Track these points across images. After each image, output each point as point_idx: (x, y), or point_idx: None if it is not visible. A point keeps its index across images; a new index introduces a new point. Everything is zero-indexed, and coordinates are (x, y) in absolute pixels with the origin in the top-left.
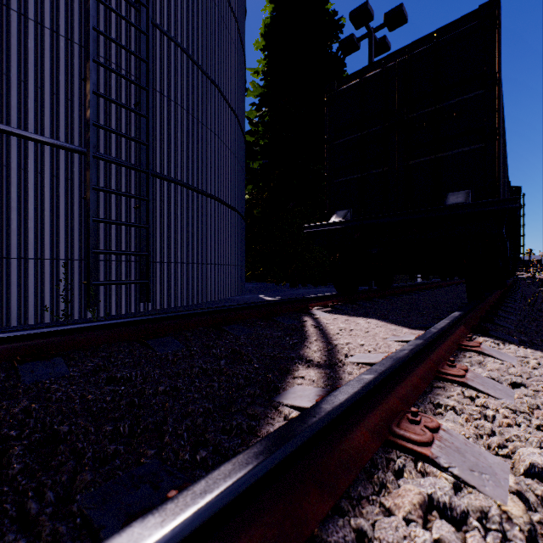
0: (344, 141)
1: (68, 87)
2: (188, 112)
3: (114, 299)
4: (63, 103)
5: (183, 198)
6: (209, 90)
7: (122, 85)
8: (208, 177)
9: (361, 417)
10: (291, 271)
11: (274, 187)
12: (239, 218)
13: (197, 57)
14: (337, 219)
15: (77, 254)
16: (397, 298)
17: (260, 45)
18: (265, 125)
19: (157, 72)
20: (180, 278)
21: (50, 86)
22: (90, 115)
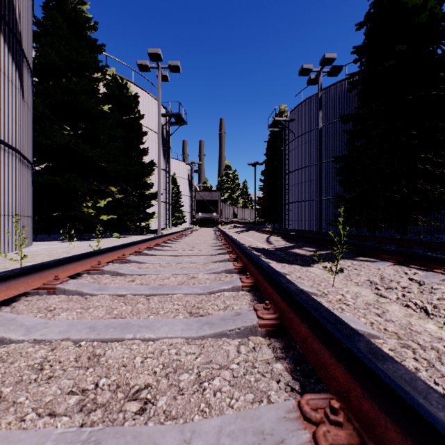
0: None
1: None
2: None
3: None
4: None
5: None
6: None
7: None
8: None
9: (440, 264)
10: None
11: None
12: None
13: None
14: None
15: None
16: None
17: None
18: None
19: None
20: None
21: None
22: None
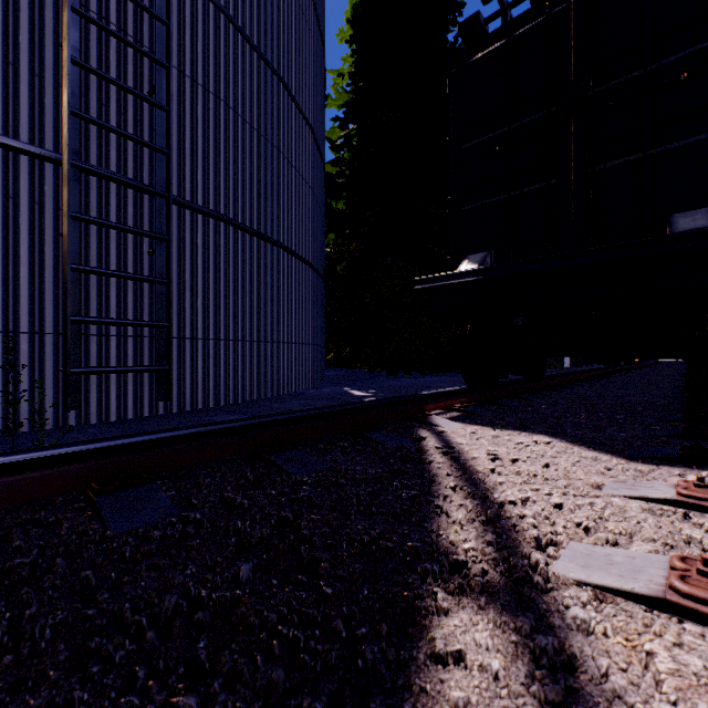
0: (480, 142)
1: (34, 55)
2: (237, 112)
3: (114, 395)
4: (25, 81)
5: (229, 242)
6: (270, 84)
7: (128, 60)
8: (267, 213)
9: None
10: (389, 352)
11: (365, 232)
12: (315, 276)
13: (250, 31)
14: (469, 266)
15: (51, 325)
16: (555, 393)
17: (346, 35)
18: (353, 149)
19: (186, 46)
20: (223, 363)
21: (2, 51)
22: (67, 98)
